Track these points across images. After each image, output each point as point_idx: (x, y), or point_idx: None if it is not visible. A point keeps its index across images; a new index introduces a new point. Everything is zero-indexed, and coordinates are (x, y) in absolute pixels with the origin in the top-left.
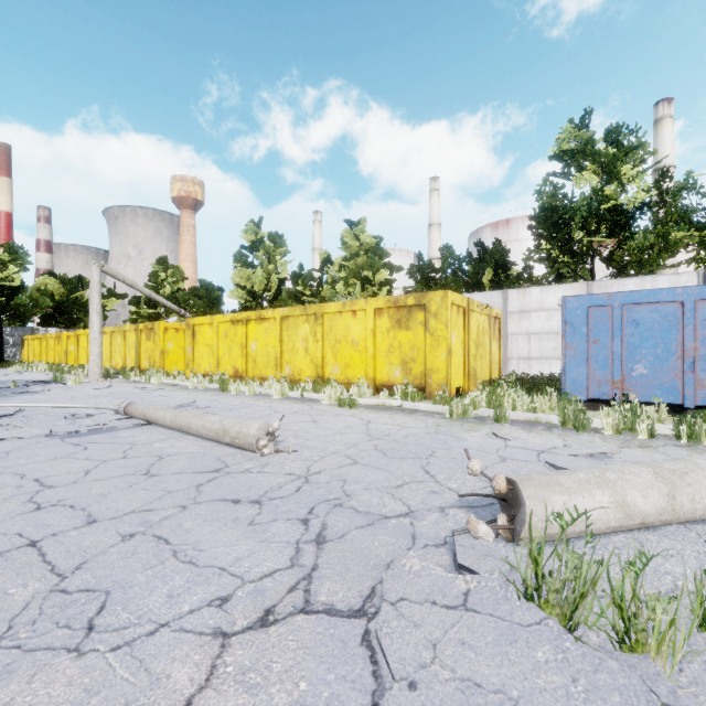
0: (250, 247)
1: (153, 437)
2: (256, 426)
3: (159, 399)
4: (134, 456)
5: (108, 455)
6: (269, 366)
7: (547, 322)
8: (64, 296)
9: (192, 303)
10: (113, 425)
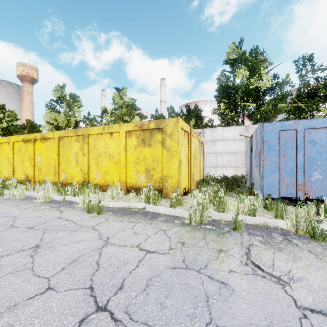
0: (57, 100)
1: None
2: None
3: None
4: None
5: None
6: (50, 173)
7: (225, 147)
8: None
9: (20, 133)
10: None
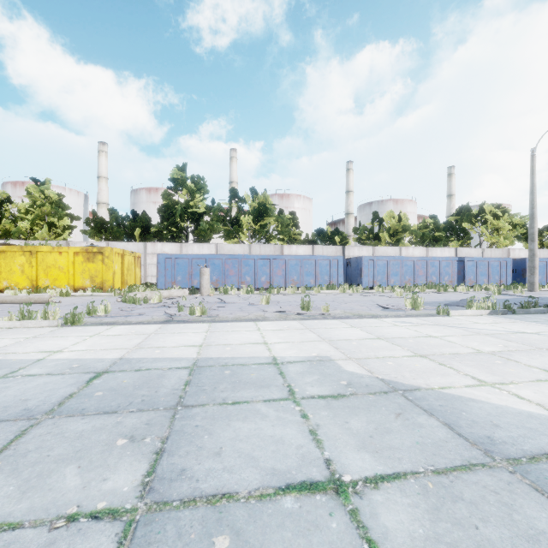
0: None
1: None
2: (47, 295)
3: None
4: None
5: None
6: None
7: None
8: None
9: None
10: None
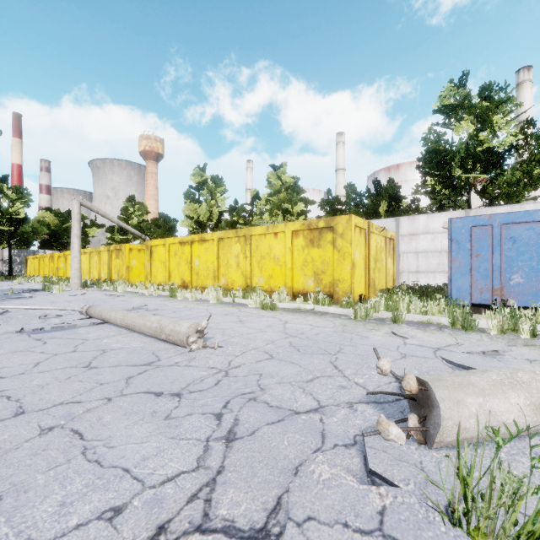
0: (197, 187)
1: (104, 334)
2: (187, 325)
3: (119, 303)
4: (82, 350)
5: (61, 348)
6: (209, 278)
7: (432, 243)
8: (58, 226)
9: (153, 231)
10: (74, 323)
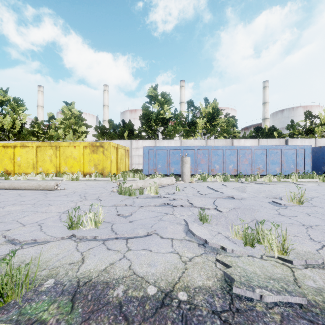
0: (0, 103)
1: (3, 191)
2: (53, 183)
3: None
4: (7, 194)
5: None
6: (29, 168)
7: None
8: None
9: None
10: None
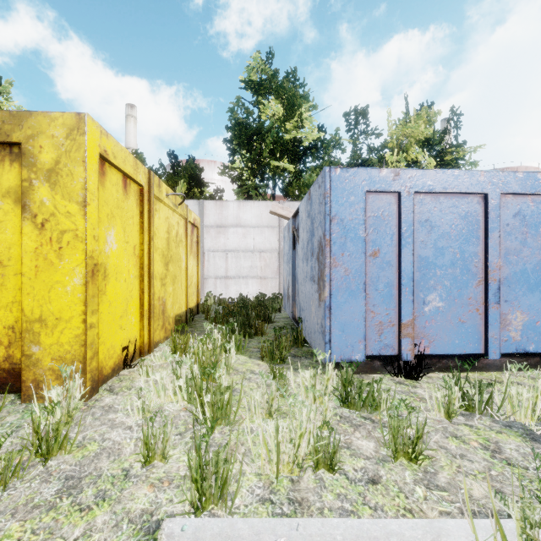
0: None
1: None
2: None
3: None
4: None
5: None
6: None
7: (244, 239)
8: None
9: None
10: None
